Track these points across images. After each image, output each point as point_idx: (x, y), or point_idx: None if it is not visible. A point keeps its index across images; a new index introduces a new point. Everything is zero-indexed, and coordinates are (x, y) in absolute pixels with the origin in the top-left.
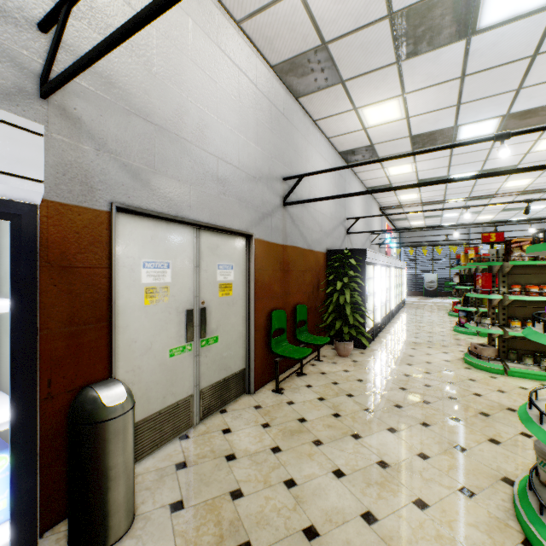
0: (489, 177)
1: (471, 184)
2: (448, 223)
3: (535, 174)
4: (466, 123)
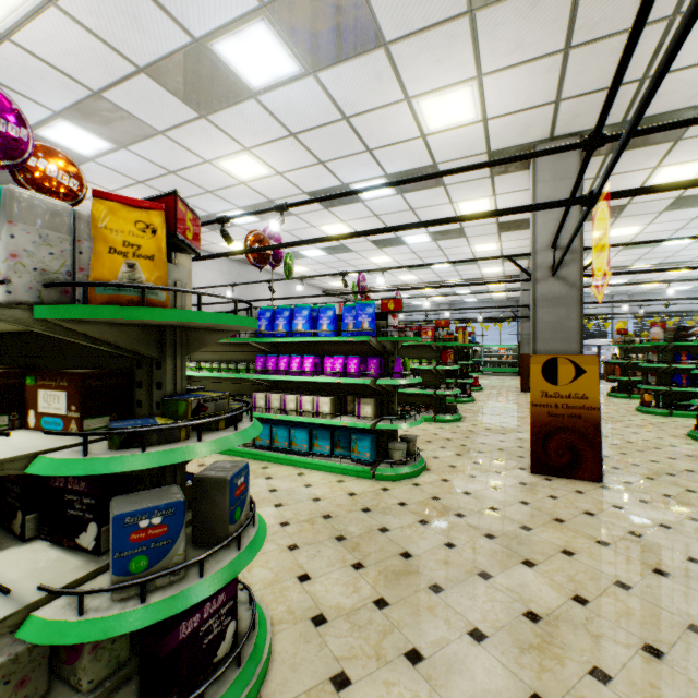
0: (378, 274)
1: (373, 278)
2: (416, 302)
3: (408, 273)
4: (300, 250)
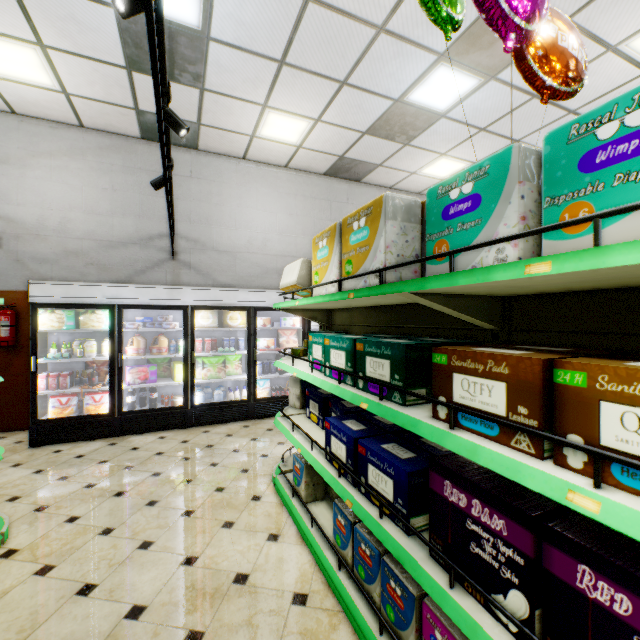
0: None
1: None
2: None
3: None
4: None
